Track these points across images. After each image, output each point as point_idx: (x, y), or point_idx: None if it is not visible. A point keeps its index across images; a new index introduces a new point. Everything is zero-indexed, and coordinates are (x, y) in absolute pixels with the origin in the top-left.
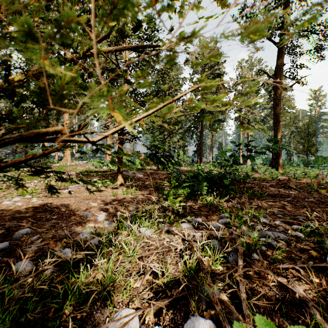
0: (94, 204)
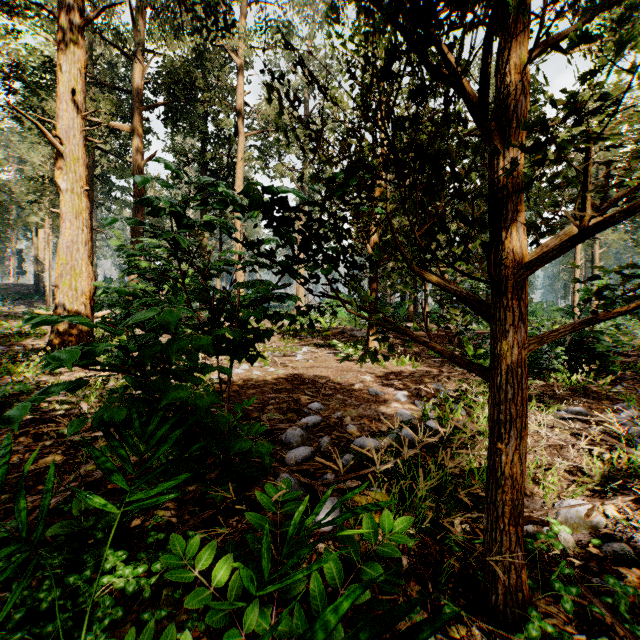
0: (368, 378)
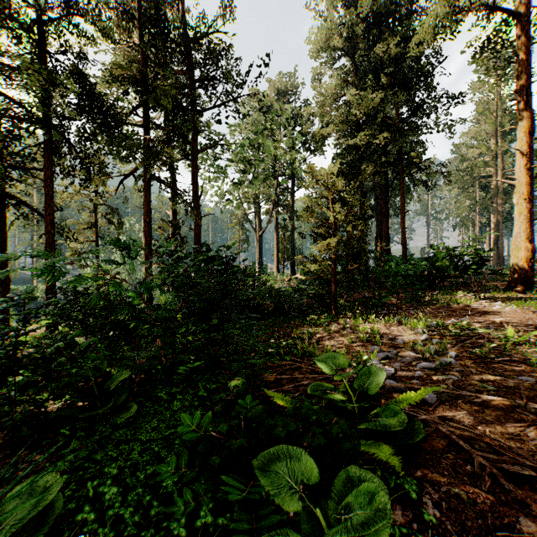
0: (496, 319)
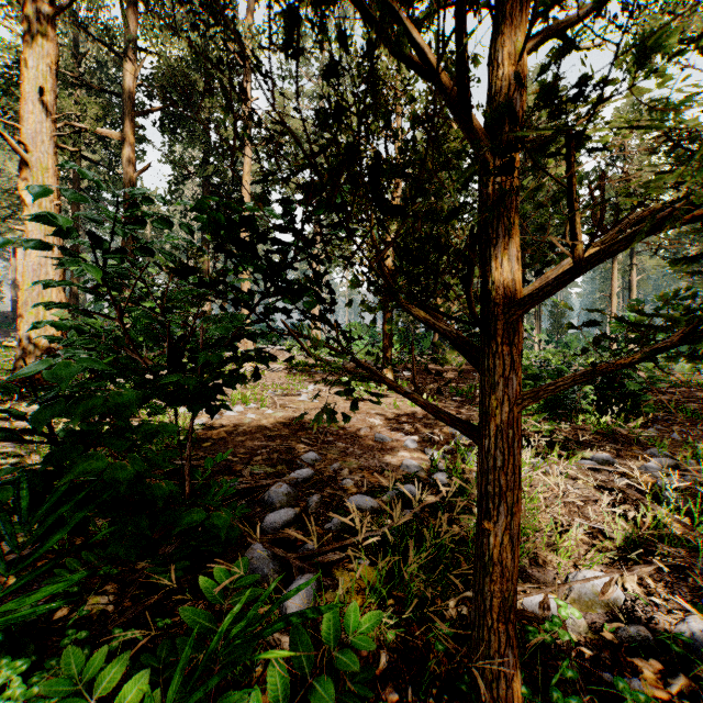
0: (376, 422)
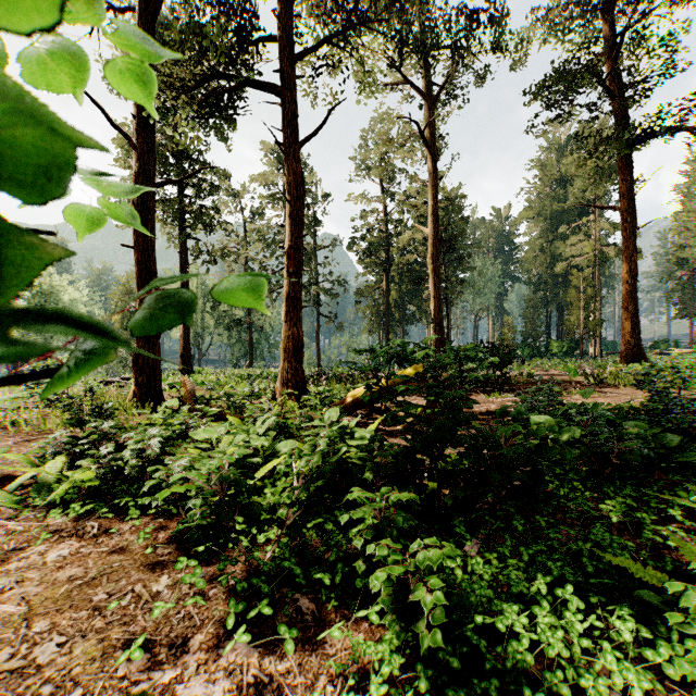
0: None
